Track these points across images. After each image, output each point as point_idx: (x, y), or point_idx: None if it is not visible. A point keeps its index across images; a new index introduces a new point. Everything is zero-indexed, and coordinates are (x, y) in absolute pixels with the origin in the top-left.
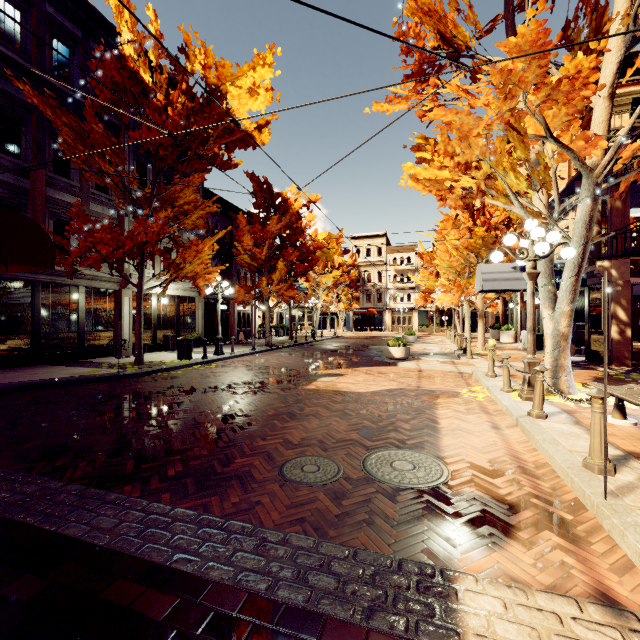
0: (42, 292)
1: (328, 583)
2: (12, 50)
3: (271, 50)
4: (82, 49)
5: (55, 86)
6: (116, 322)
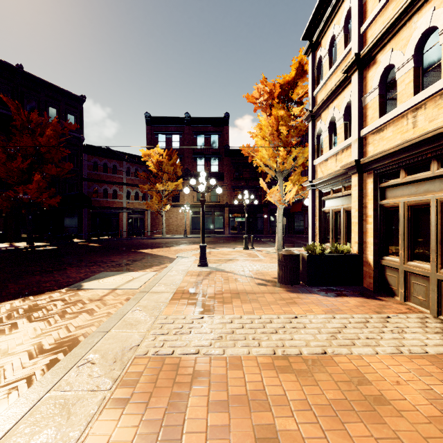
0: None
1: None
2: None
3: None
4: None
5: None
6: None
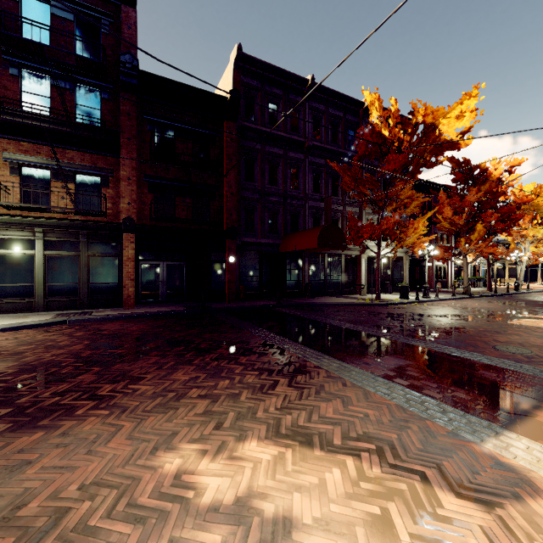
0: (327, 259)
1: (520, 369)
2: (317, 141)
3: (476, 87)
4: (343, 122)
5: (333, 150)
6: (358, 274)
